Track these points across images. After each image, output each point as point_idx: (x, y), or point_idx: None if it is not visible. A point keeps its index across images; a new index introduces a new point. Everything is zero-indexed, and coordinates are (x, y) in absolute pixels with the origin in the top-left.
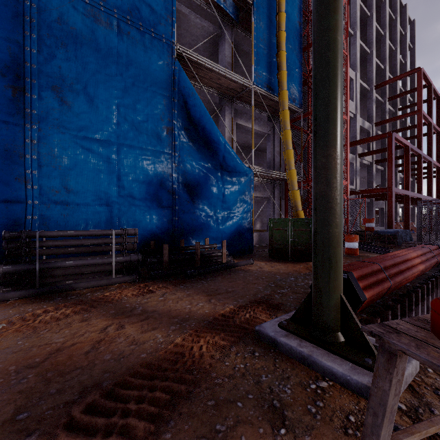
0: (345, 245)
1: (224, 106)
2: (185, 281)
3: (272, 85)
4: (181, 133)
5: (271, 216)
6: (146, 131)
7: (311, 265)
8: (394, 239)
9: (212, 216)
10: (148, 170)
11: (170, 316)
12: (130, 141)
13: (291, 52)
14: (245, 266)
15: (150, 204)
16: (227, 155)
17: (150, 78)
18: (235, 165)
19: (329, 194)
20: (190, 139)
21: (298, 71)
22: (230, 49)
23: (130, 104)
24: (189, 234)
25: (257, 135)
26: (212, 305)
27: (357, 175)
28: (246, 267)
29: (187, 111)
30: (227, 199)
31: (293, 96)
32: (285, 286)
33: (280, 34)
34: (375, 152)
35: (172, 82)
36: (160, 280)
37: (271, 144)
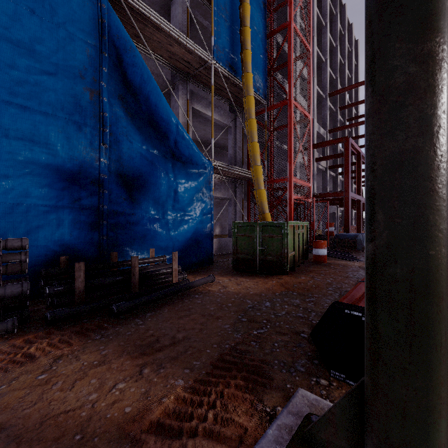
0: (313, 251)
1: (177, 84)
2: (107, 323)
3: (235, 66)
4: (113, 102)
5: (233, 219)
6: (54, 89)
7: (285, 279)
8: (353, 243)
9: (159, 218)
10: (57, 148)
11: (33, 446)
12: (21, 100)
13: (255, 34)
14: (203, 285)
15: (60, 200)
16: (180, 139)
17: (60, 10)
18: (191, 154)
19: (429, 157)
20: (127, 112)
21: (262, 57)
22: (185, 17)
23: (21, 40)
24: (126, 244)
25: (217, 127)
26: (142, 386)
27: (314, 179)
28: (205, 287)
29: (122, 72)
30: (181, 197)
31: (258, 84)
32: (262, 319)
33: (244, 6)
34: (331, 158)
35: (100, 27)
36: (62, 325)
37: (232, 137)
